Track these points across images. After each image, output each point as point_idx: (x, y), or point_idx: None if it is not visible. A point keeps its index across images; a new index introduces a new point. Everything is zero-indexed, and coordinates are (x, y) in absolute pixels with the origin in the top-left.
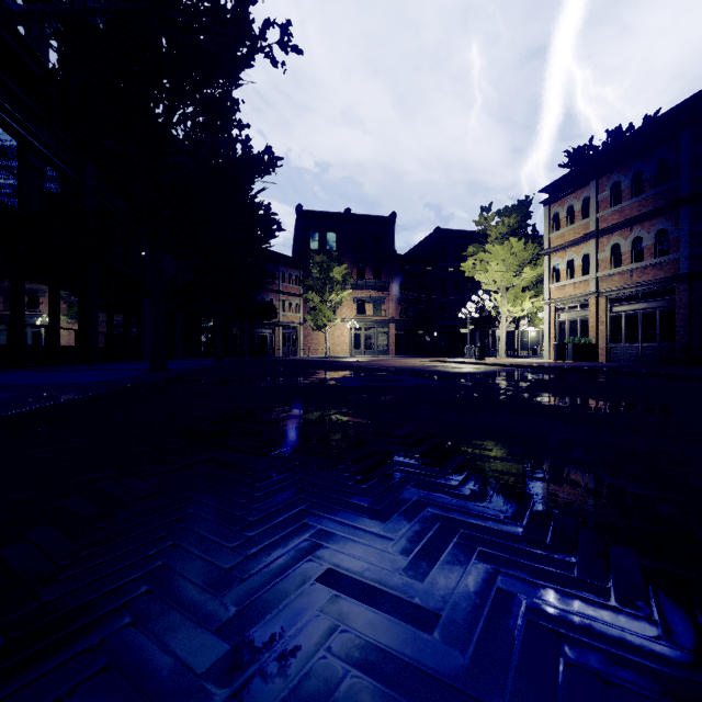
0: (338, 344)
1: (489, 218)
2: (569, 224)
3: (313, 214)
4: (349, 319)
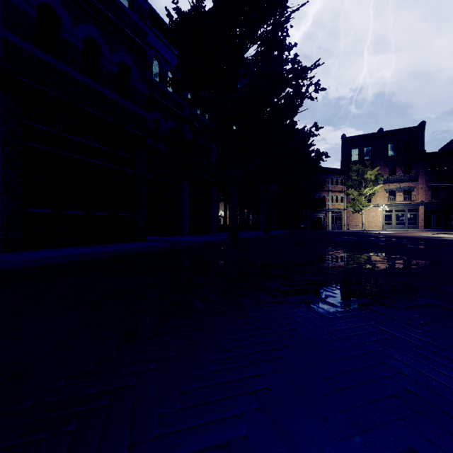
0: (372, 222)
1: None
2: None
3: (353, 138)
4: (381, 204)
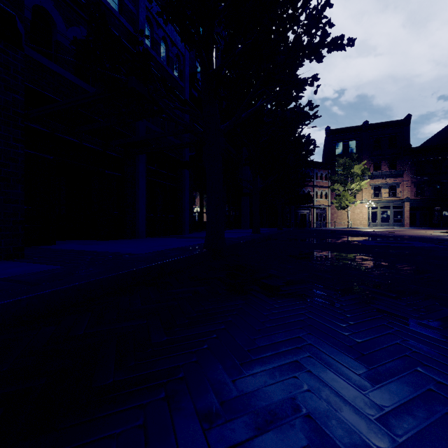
0: (357, 219)
1: None
2: None
3: (337, 131)
4: (366, 201)
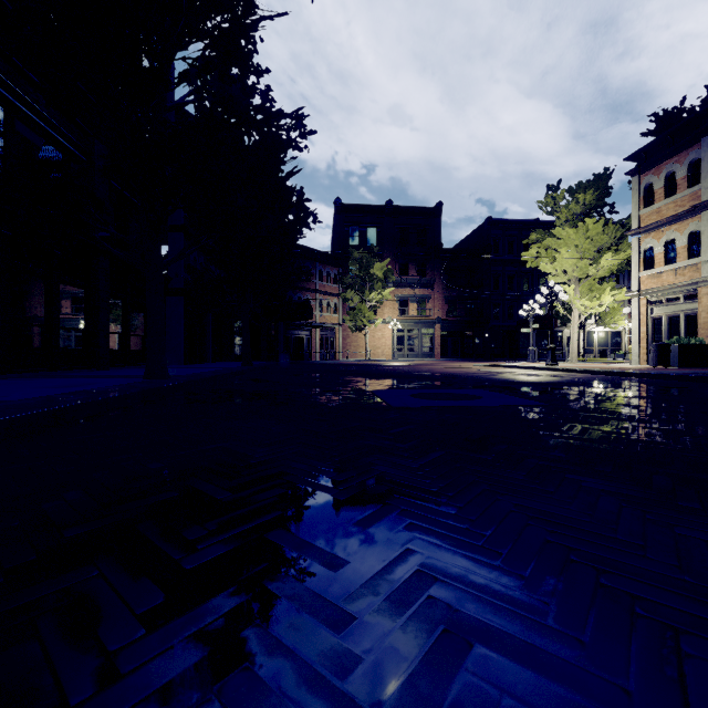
0: (379, 347)
1: (558, 197)
2: (668, 196)
3: (352, 208)
4: (391, 320)
